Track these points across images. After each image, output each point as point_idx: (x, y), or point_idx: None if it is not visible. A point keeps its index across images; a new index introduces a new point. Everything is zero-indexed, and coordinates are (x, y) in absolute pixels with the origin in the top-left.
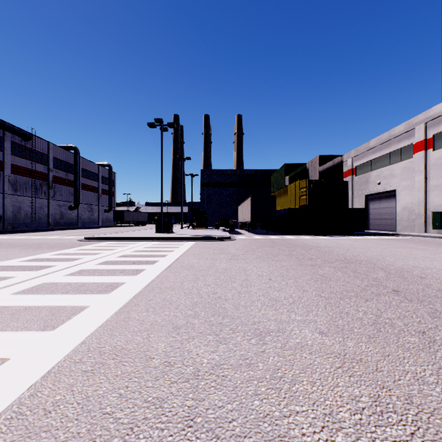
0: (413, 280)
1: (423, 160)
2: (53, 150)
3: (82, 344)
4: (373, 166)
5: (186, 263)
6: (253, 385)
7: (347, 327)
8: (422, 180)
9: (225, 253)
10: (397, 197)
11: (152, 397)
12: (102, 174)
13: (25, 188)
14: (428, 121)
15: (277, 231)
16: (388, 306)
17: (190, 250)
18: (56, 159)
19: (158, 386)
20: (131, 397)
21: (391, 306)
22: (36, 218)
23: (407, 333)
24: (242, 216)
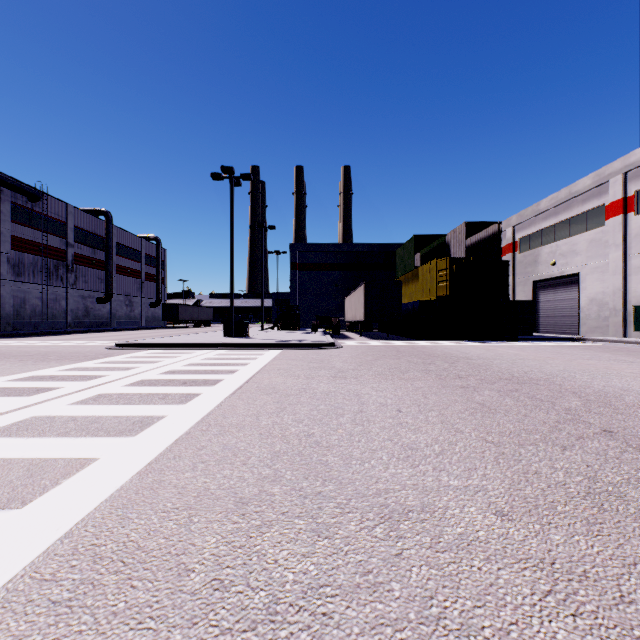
0: (629, 411)
1: (621, 229)
2: (74, 215)
3: (65, 538)
4: (545, 238)
5: (266, 383)
6: (384, 638)
7: (542, 502)
8: (619, 259)
9: (326, 367)
10: (581, 285)
11: None
12: (146, 251)
13: (33, 272)
14: (628, 171)
15: (404, 335)
16: (604, 460)
17: (273, 363)
18: (79, 229)
19: None
20: None
21: (608, 459)
22: (49, 316)
23: None
24: (351, 312)
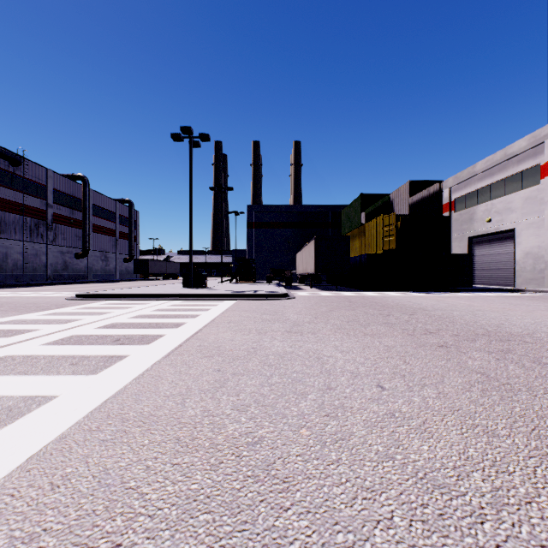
0: None
1: None
2: (53, 179)
3: None
4: (481, 197)
5: (211, 341)
6: None
7: None
8: None
9: (280, 319)
10: (516, 239)
11: None
12: (120, 212)
13: (14, 229)
14: None
15: (351, 286)
16: None
17: (224, 314)
18: (58, 192)
19: None
20: None
21: None
22: (30, 269)
23: None
24: (302, 266)
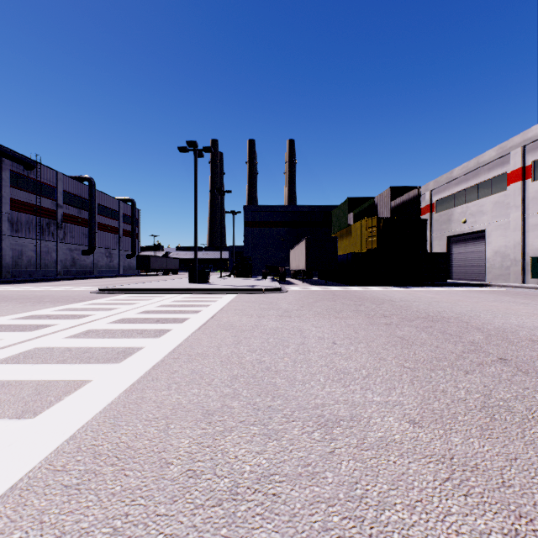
0: (522, 343)
1: (520, 193)
2: (63, 181)
3: (71, 440)
4: (458, 200)
5: (225, 321)
6: (319, 511)
7: (447, 413)
8: (518, 218)
9: (274, 308)
10: (487, 239)
11: (163, 534)
12: (123, 211)
13: (28, 229)
14: (526, 145)
15: (339, 281)
16: (498, 382)
17: (230, 304)
18: (67, 193)
19: (174, 513)
20: (131, 534)
21: (501, 381)
22: (42, 265)
23: (533, 422)
24: (295, 263)
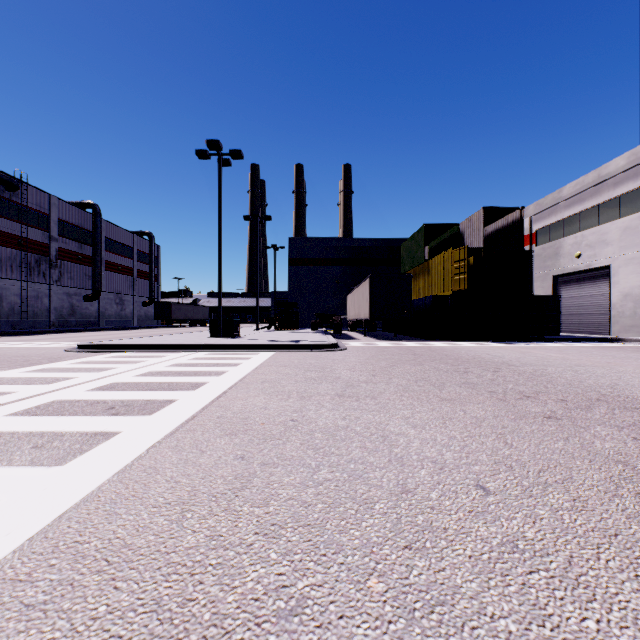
0: None
1: None
2: (58, 207)
3: None
4: (568, 228)
5: (236, 409)
6: None
7: None
8: None
9: (329, 378)
10: (612, 278)
11: None
12: (139, 247)
13: (11, 267)
14: None
15: (413, 334)
16: None
17: (258, 371)
18: (64, 223)
19: None
20: None
21: None
22: (30, 314)
23: None
24: (353, 310)
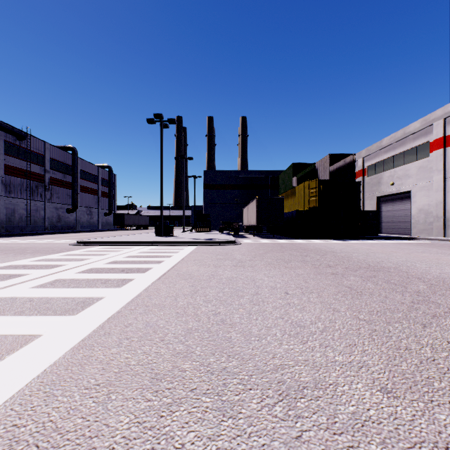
0: None
1: (442, 159)
2: (50, 150)
3: None
4: (386, 166)
5: (184, 271)
6: None
7: (420, 378)
8: (440, 180)
9: (230, 258)
10: (412, 199)
11: None
12: (102, 176)
13: (20, 190)
14: (447, 117)
15: (285, 235)
16: None
17: (190, 255)
18: (53, 160)
19: None
20: None
21: None
22: (32, 221)
23: None
24: (247, 219)
